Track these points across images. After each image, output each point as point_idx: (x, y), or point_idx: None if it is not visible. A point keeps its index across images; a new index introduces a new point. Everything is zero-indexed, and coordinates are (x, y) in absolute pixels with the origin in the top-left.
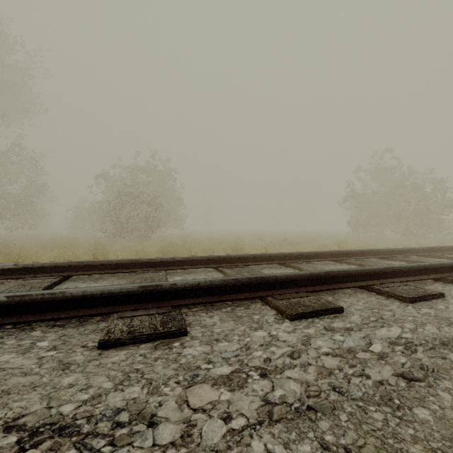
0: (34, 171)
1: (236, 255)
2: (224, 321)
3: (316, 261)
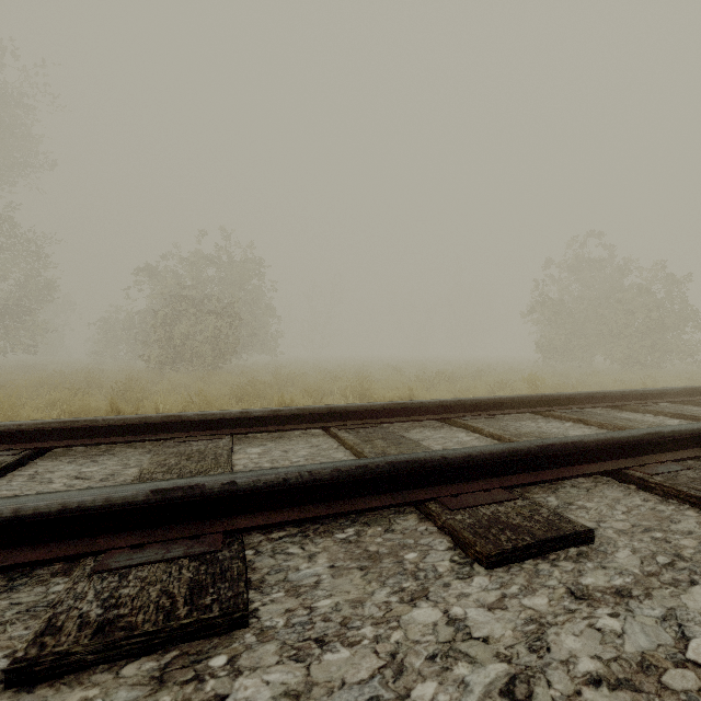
0: (33, 262)
1: (361, 405)
2: (339, 573)
3: (501, 414)
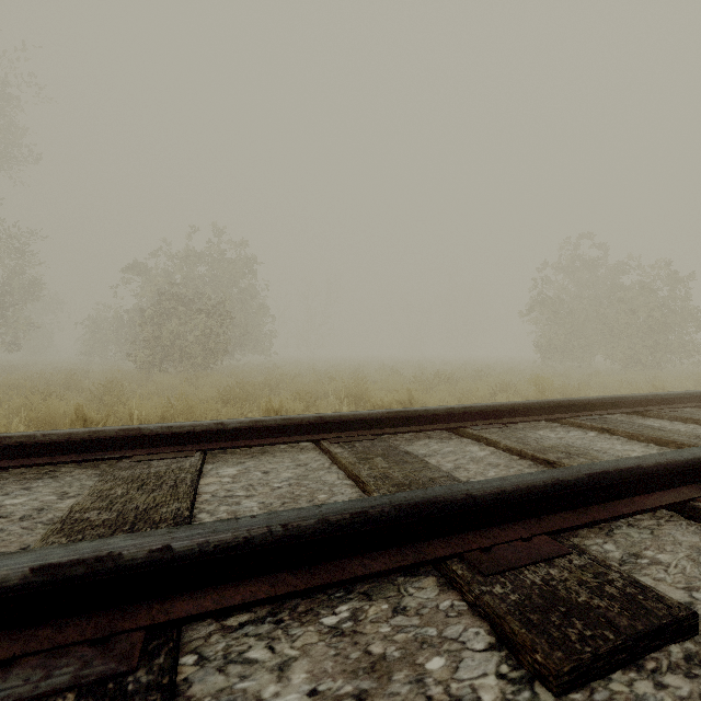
0: (17, 259)
1: (357, 413)
2: None
3: (515, 422)
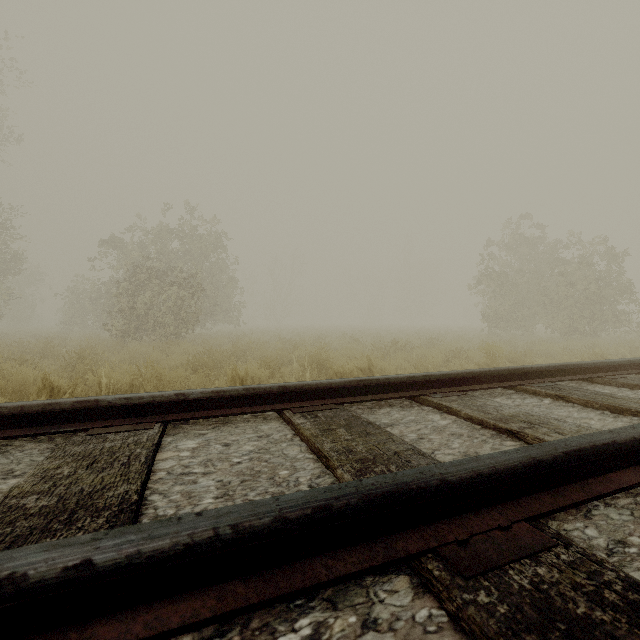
0: None
1: (320, 382)
2: None
3: (472, 390)
